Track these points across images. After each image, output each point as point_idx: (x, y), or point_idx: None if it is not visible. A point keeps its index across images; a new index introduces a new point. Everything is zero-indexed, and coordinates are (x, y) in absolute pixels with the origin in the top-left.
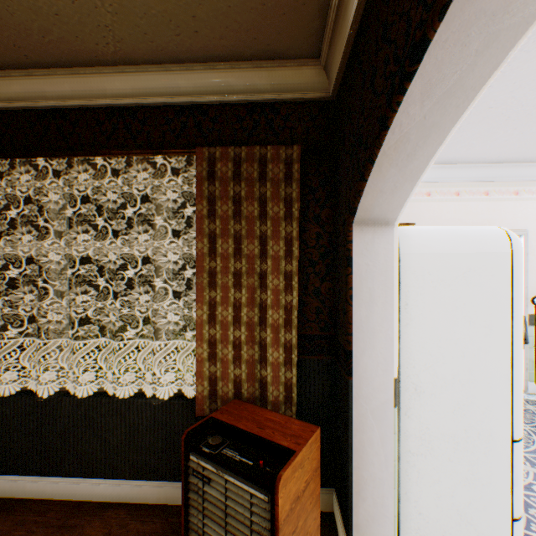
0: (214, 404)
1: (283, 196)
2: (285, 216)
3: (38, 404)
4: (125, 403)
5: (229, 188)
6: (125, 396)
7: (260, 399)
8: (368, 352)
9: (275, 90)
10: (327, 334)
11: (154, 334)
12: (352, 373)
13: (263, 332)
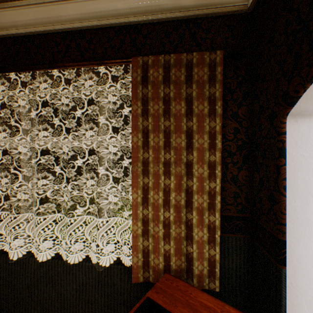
0: (147, 273)
1: (207, 95)
2: (208, 113)
3: (12, 262)
4: (75, 265)
5: (159, 90)
6: (76, 259)
7: (186, 271)
8: (302, 242)
9: (198, 6)
10: (244, 216)
11: (98, 210)
12: (285, 262)
13: (189, 214)
